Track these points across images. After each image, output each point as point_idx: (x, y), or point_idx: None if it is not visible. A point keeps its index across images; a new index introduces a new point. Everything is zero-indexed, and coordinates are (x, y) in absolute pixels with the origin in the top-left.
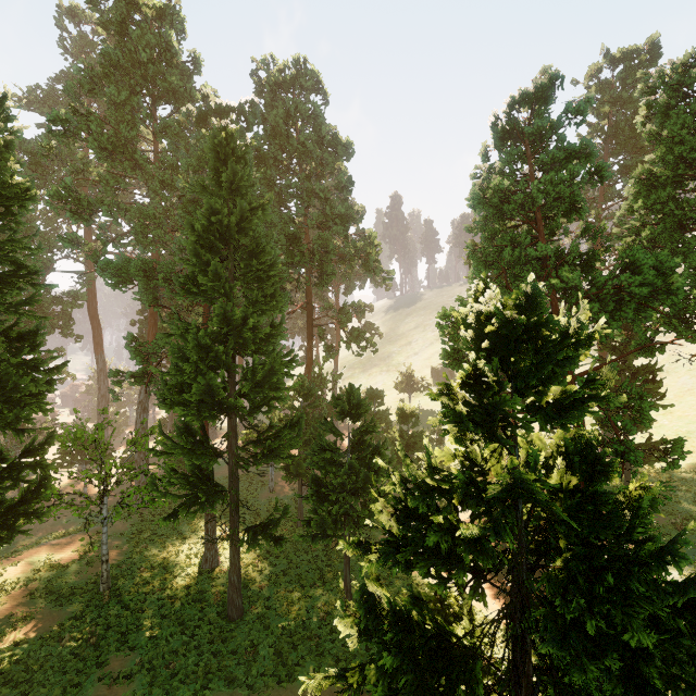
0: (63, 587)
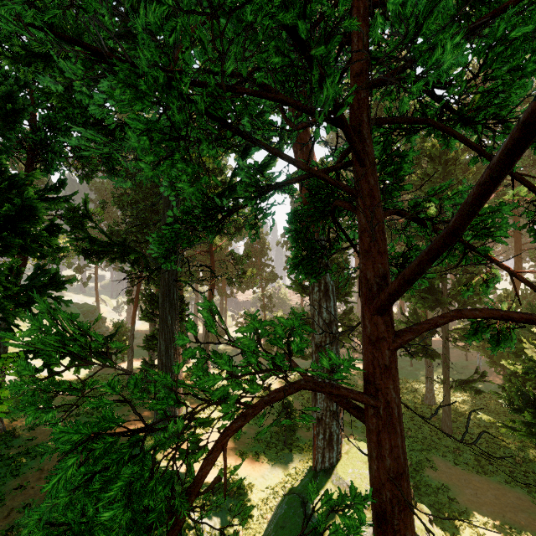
0: (352, 383)
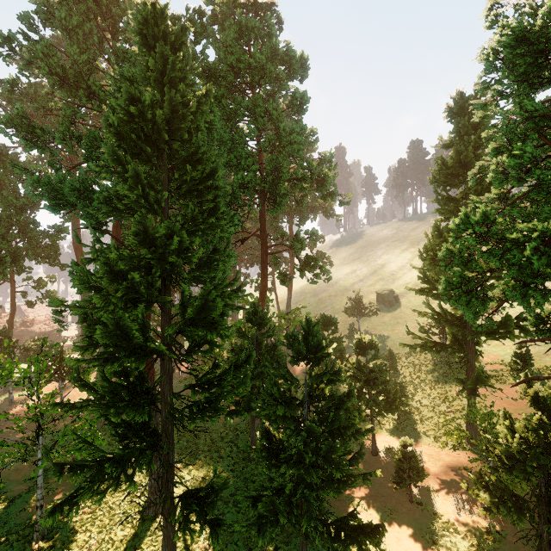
0: None
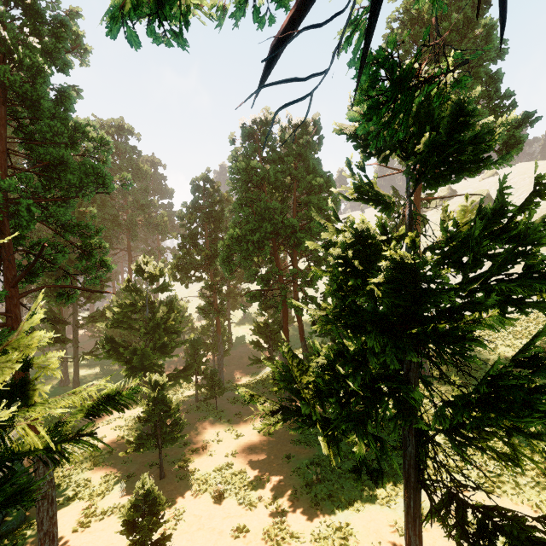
0: None
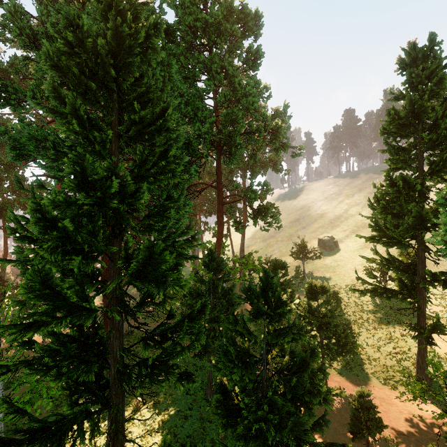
0: None
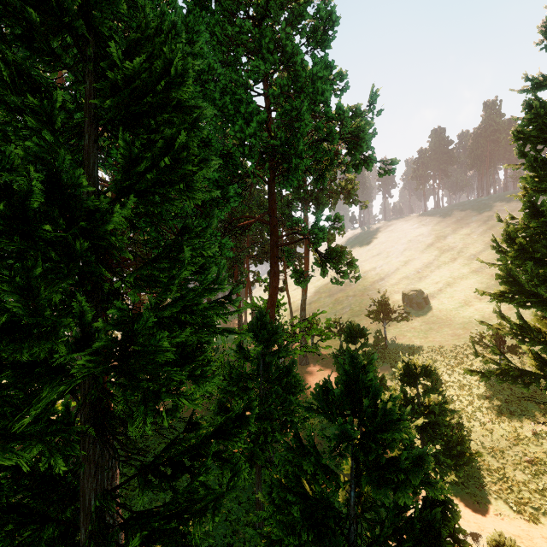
0: None
